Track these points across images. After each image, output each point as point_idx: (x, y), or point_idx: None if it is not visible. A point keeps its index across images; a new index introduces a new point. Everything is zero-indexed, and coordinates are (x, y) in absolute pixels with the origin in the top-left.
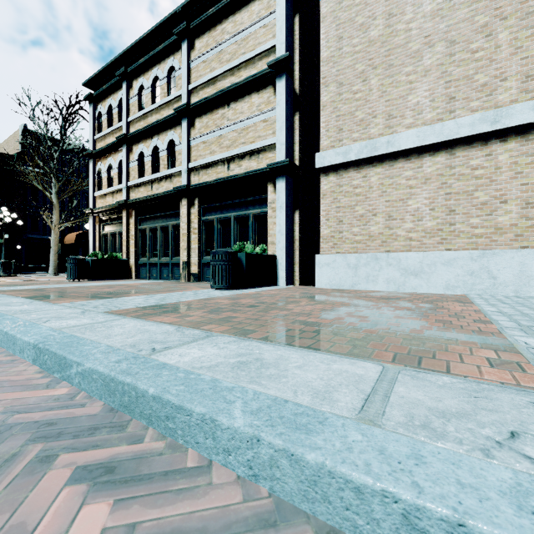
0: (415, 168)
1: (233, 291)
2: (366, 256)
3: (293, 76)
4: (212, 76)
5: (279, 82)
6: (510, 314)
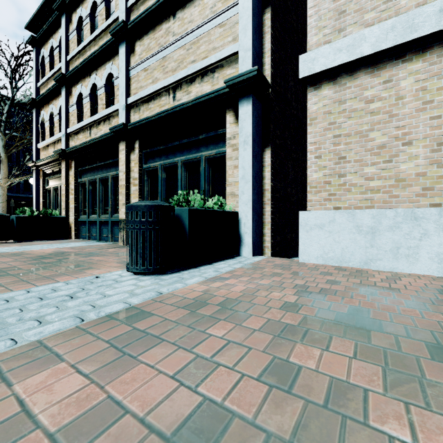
0: None
1: (161, 280)
2: (394, 213)
3: None
4: None
5: None
6: None
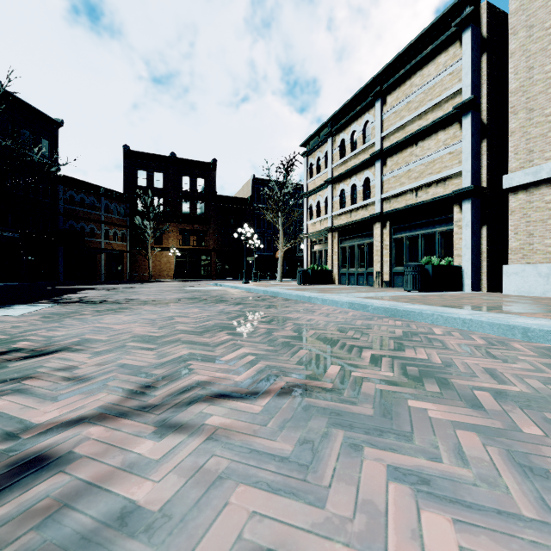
0: None
1: (421, 293)
2: None
3: (479, 108)
4: (401, 123)
5: (465, 119)
6: None
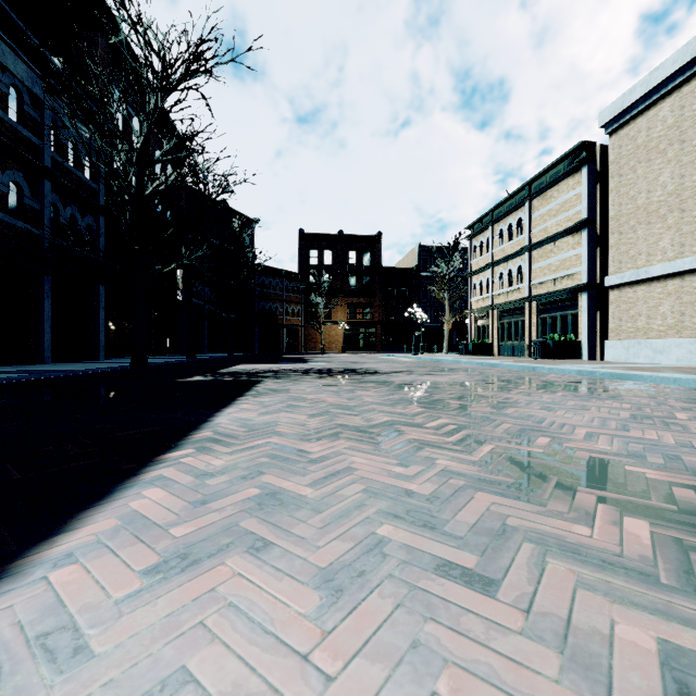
0: (662, 287)
1: (541, 360)
2: (633, 341)
3: (596, 223)
4: (544, 226)
5: (583, 233)
6: (620, 365)
